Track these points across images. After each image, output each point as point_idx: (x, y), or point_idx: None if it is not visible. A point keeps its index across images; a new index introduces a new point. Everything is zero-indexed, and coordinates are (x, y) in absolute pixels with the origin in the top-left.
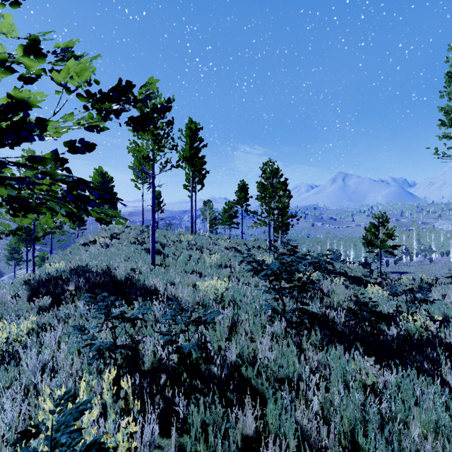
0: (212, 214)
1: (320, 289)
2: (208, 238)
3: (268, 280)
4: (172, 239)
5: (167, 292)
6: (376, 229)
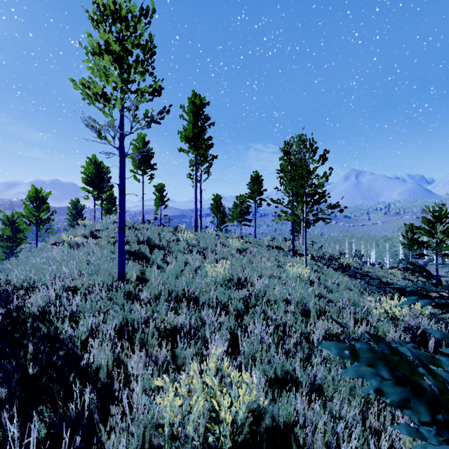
0: (222, 210)
1: (410, 330)
2: (216, 237)
3: (326, 322)
4: (167, 238)
5: (100, 368)
6: (431, 226)
